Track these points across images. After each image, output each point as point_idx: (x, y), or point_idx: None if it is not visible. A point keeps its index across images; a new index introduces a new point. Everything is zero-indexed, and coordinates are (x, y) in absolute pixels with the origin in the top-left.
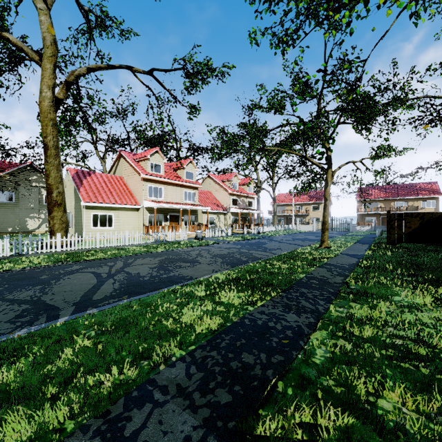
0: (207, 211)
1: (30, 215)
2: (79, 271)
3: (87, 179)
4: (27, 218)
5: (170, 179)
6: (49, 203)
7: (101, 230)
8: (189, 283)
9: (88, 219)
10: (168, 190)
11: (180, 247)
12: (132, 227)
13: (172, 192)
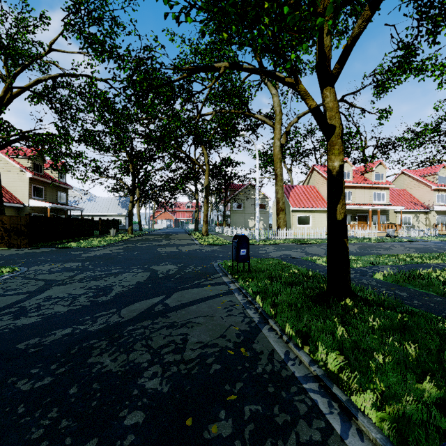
0: (400, 211)
1: (250, 217)
2: (310, 247)
3: (292, 191)
4: (249, 220)
5: (358, 184)
6: (277, 209)
7: (303, 227)
8: (386, 255)
9: (294, 219)
10: (356, 193)
11: (372, 241)
12: (324, 225)
13: (360, 194)
